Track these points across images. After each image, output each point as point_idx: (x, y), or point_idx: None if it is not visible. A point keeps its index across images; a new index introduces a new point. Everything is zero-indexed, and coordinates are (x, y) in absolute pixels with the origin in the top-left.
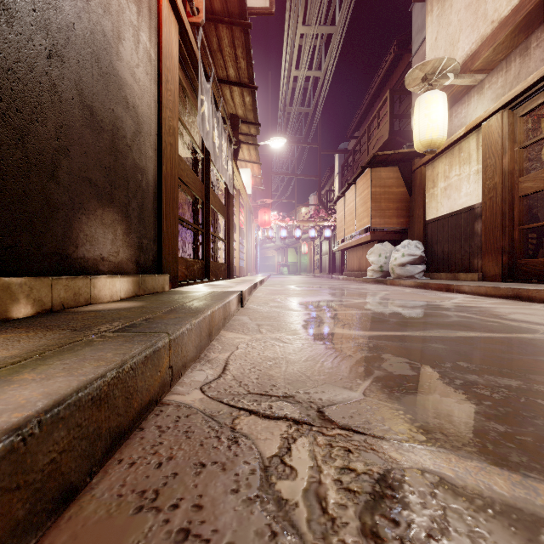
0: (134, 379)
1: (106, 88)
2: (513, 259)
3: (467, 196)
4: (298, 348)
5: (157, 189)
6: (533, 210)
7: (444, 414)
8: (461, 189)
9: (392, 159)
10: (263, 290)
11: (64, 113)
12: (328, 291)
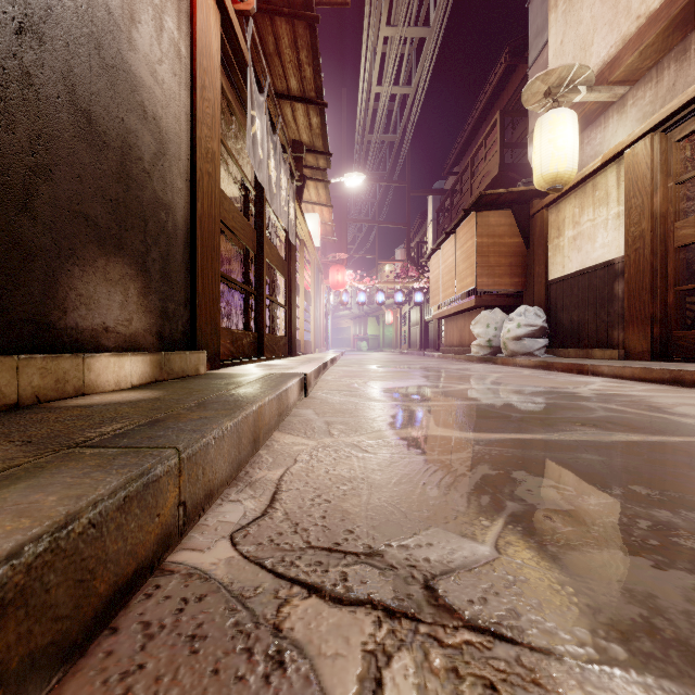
0: (99, 542)
1: (112, 88)
2: (667, 331)
3: (605, 248)
4: (386, 462)
5: (190, 234)
6: (692, 266)
7: (643, 593)
8: (596, 238)
9: (504, 200)
10: (335, 371)
11: (44, 117)
12: (421, 374)
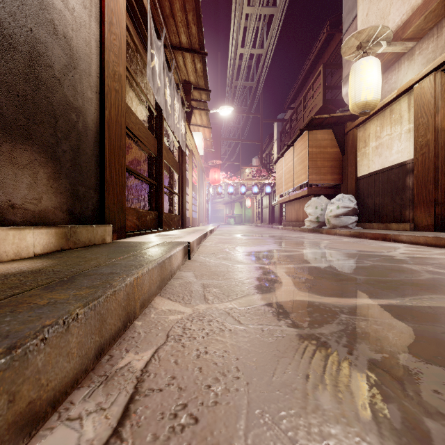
0: None
1: None
2: None
3: (399, 153)
4: (259, 338)
5: (99, 134)
6: None
7: None
8: (393, 147)
9: (327, 122)
10: (212, 239)
11: None
12: (273, 240)
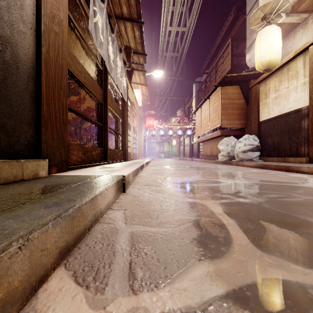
0: None
1: None
2: None
3: (295, 102)
4: None
5: (35, 71)
6: None
7: None
8: (290, 97)
9: (235, 80)
10: (147, 169)
11: None
12: (196, 171)
